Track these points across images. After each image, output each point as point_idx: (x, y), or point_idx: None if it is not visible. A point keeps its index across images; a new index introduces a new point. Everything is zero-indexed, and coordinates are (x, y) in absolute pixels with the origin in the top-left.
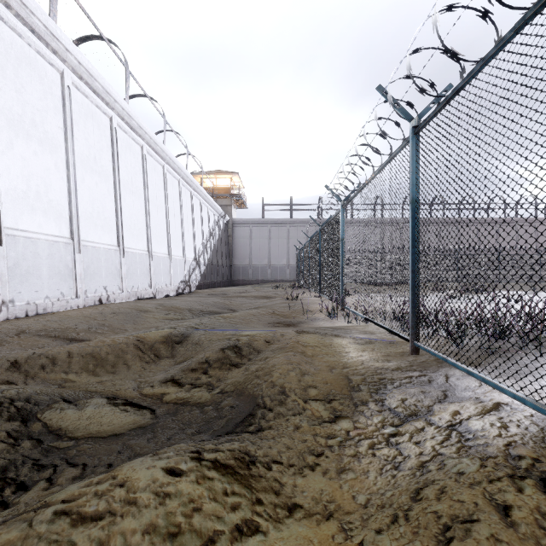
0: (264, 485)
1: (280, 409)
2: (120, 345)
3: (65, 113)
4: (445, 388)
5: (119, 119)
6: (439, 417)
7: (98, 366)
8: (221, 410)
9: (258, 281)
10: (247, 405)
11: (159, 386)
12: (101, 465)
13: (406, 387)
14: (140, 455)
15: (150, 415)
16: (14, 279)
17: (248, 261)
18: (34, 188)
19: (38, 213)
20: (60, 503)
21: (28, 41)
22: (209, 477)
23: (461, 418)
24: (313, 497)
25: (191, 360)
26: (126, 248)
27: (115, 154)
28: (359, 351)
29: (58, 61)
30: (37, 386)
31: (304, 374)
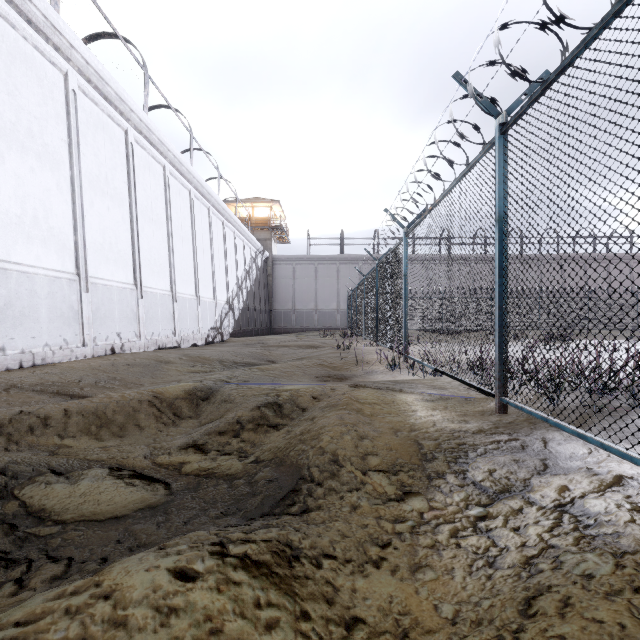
0: (312, 590)
1: (331, 483)
2: (131, 401)
3: (69, 122)
4: (544, 456)
5: (135, 133)
6: (541, 494)
7: (102, 428)
8: (255, 485)
9: (302, 328)
10: (289, 478)
11: (178, 453)
12: (93, 560)
13: (493, 455)
14: (145, 547)
15: (164, 491)
16: (4, 322)
17: (291, 305)
18: (31, 213)
19: (36, 243)
20: (11, 627)
21: (23, 33)
22: (235, 581)
23: (573, 496)
24: (380, 608)
25: (219, 420)
26: (145, 287)
27: (131, 175)
28: (429, 410)
29: (61, 60)
30: (21, 454)
31: (361, 437)
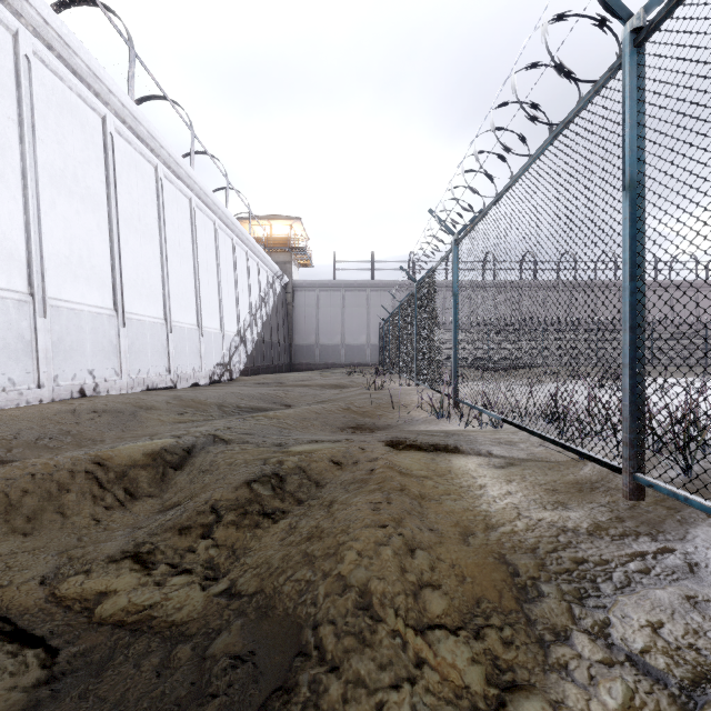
0: None
1: (359, 666)
2: (57, 474)
3: (20, 96)
4: None
5: (117, 121)
6: None
7: None
8: (209, 668)
9: (327, 364)
10: (277, 653)
11: (103, 570)
12: None
13: (644, 585)
14: None
15: (36, 676)
16: None
17: (314, 338)
18: None
19: None
20: None
21: None
22: None
23: None
24: None
25: (184, 506)
26: (129, 314)
27: (110, 172)
28: (502, 482)
29: (7, 14)
30: None
31: (410, 549)
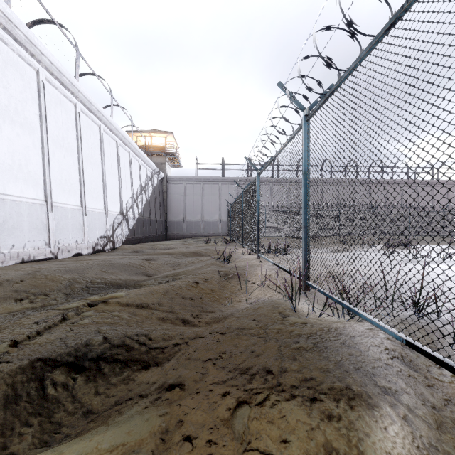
0: None
1: None
2: None
3: None
4: None
5: None
6: None
7: None
8: None
9: (191, 235)
10: None
11: None
12: None
13: None
14: None
15: None
16: None
17: (182, 216)
18: None
19: None
20: None
21: None
22: None
23: None
24: None
25: None
26: (1, 194)
27: None
28: None
29: None
30: None
31: None
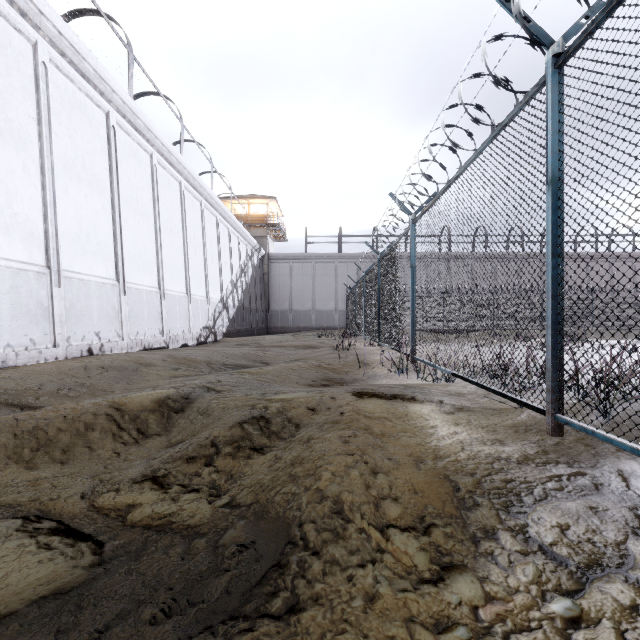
0: None
1: (334, 551)
2: (84, 416)
3: (39, 98)
4: (632, 502)
5: (118, 116)
6: None
7: (39, 452)
8: (221, 553)
9: (299, 328)
10: (272, 542)
11: (129, 489)
12: None
13: (558, 499)
14: None
15: (90, 559)
16: None
17: (288, 304)
18: None
19: None
20: None
21: None
22: None
23: None
24: None
25: (189, 442)
26: (128, 283)
27: (113, 161)
28: (450, 425)
29: (28, 28)
30: None
31: (373, 472)
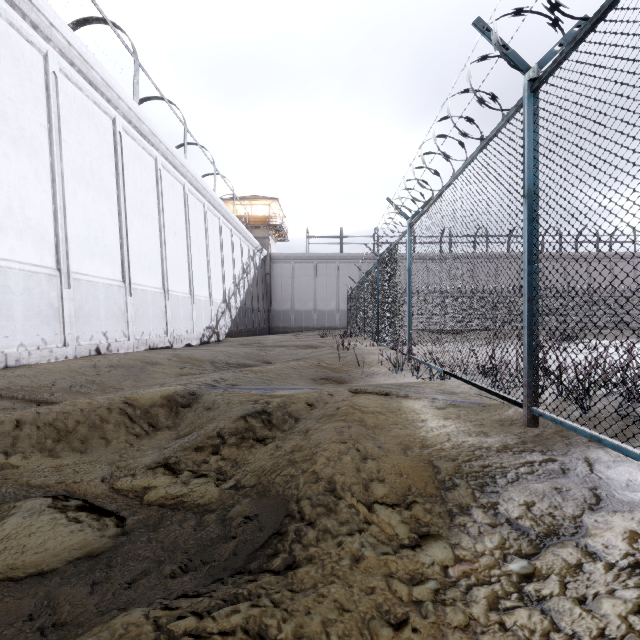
0: None
1: (327, 522)
2: (99, 410)
3: (49, 106)
4: (593, 484)
5: (124, 122)
6: (603, 542)
7: (60, 442)
8: (229, 524)
9: (301, 328)
10: (273, 515)
11: (144, 474)
12: None
13: (528, 481)
14: (62, 629)
15: (114, 530)
16: None
17: (290, 304)
18: (4, 202)
19: (10, 234)
20: None
21: None
22: None
23: None
24: None
25: (197, 433)
26: (134, 285)
27: (119, 166)
28: (440, 419)
29: (40, 39)
30: None
31: (364, 458)
